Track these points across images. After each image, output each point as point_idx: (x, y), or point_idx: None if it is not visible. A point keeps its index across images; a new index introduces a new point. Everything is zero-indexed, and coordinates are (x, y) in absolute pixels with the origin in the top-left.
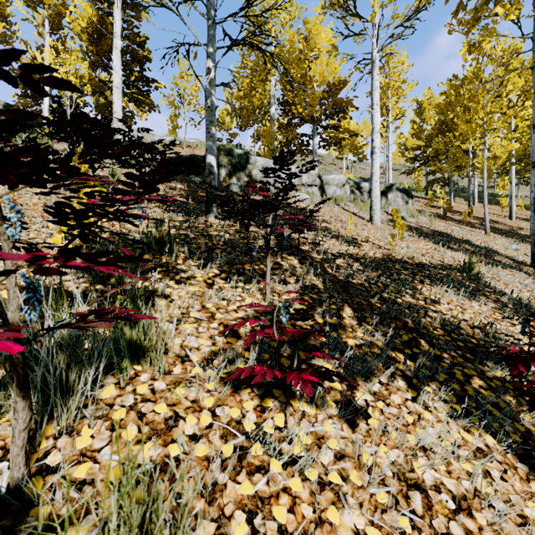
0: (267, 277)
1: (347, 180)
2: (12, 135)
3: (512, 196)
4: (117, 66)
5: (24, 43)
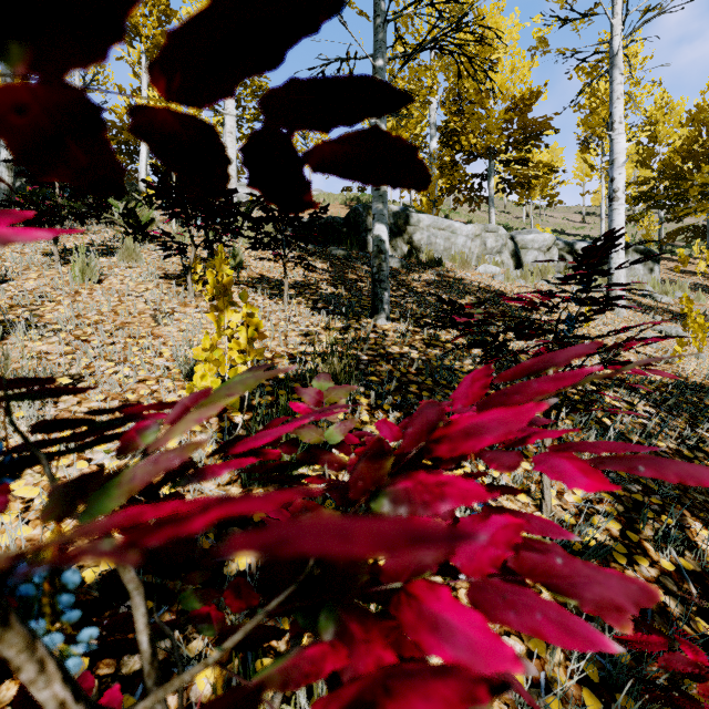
0: None
1: (555, 240)
2: (108, 206)
3: None
4: (230, 104)
5: (118, 88)
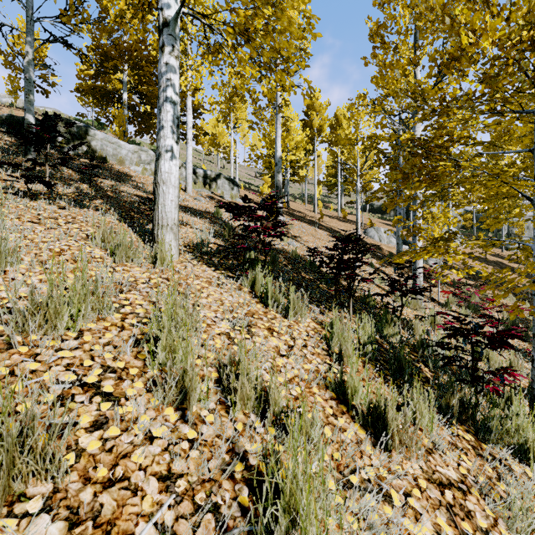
0: (47, 176)
1: (182, 164)
2: None
3: (315, 197)
4: None
5: None
